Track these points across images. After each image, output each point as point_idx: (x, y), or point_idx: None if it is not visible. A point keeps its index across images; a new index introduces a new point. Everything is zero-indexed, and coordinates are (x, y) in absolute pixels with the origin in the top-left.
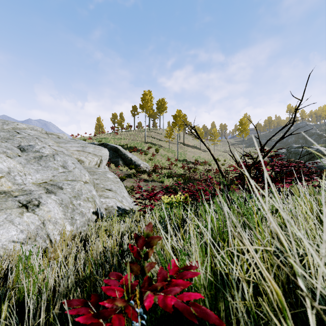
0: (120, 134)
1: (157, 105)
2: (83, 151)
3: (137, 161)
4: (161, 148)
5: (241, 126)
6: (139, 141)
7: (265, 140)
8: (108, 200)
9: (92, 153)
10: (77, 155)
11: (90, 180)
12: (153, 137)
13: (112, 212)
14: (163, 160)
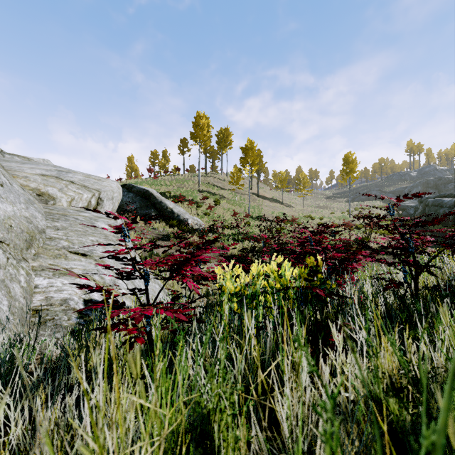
0: (161, 179)
1: (218, 138)
2: (57, 177)
3: (182, 215)
4: (223, 200)
5: (346, 165)
6: (189, 189)
7: (376, 192)
8: (60, 283)
9: (80, 183)
10: (37, 183)
11: (7, 223)
12: (211, 184)
13: (57, 320)
14: (227, 216)
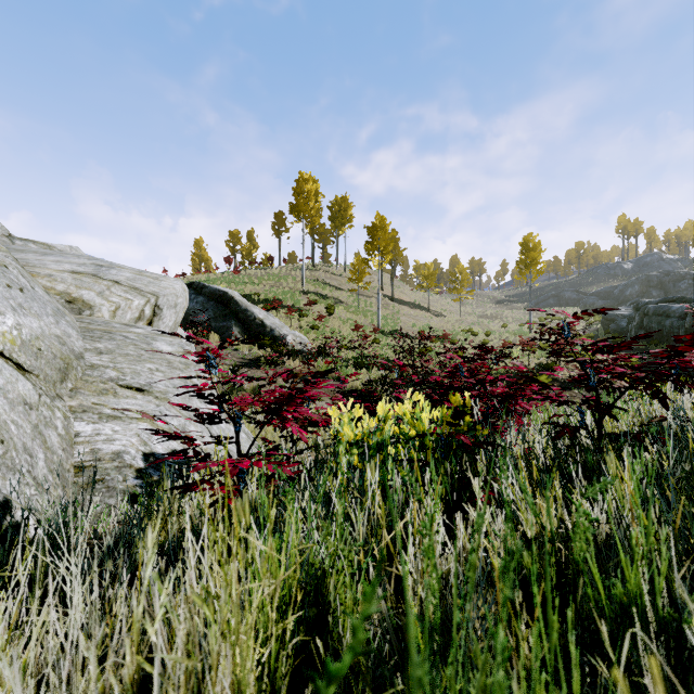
0: (245, 274)
1: (331, 211)
2: (94, 274)
3: (278, 329)
4: (339, 306)
5: (525, 253)
6: (288, 290)
7: (571, 293)
8: (109, 430)
9: (128, 283)
10: (67, 284)
11: (34, 345)
12: (321, 281)
13: (109, 481)
14: (345, 330)
